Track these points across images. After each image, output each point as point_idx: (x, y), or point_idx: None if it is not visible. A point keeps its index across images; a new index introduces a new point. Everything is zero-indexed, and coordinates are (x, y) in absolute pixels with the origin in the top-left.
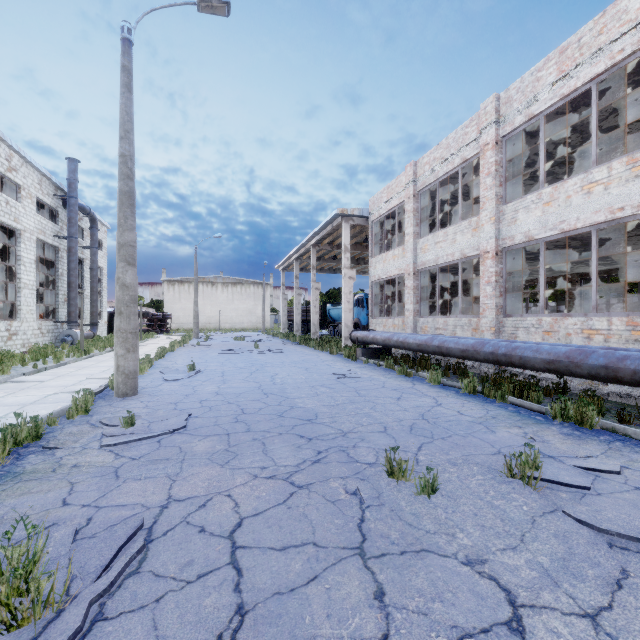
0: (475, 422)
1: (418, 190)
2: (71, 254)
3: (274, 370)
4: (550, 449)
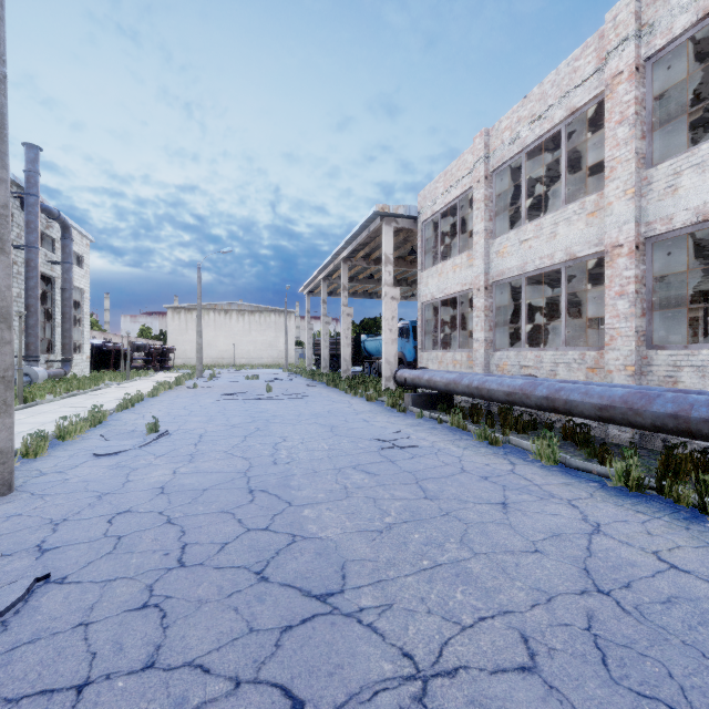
0: None
1: (492, 169)
2: (29, 269)
3: (282, 431)
4: None
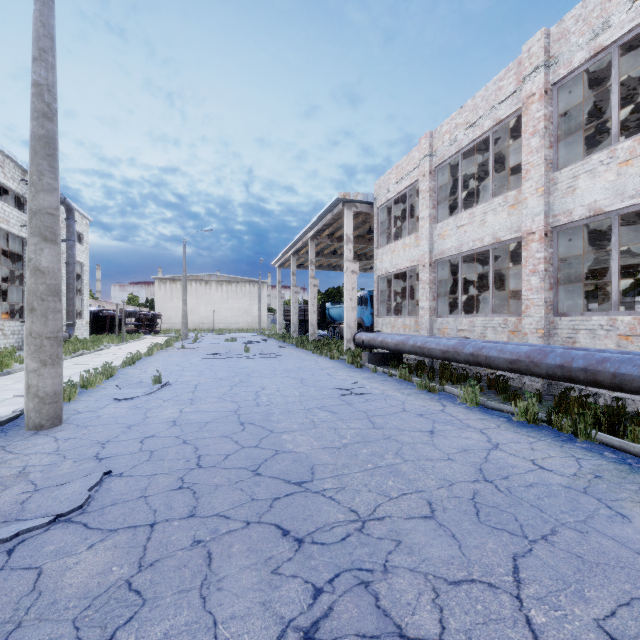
0: (575, 489)
1: (435, 165)
2: None
3: (261, 382)
4: None
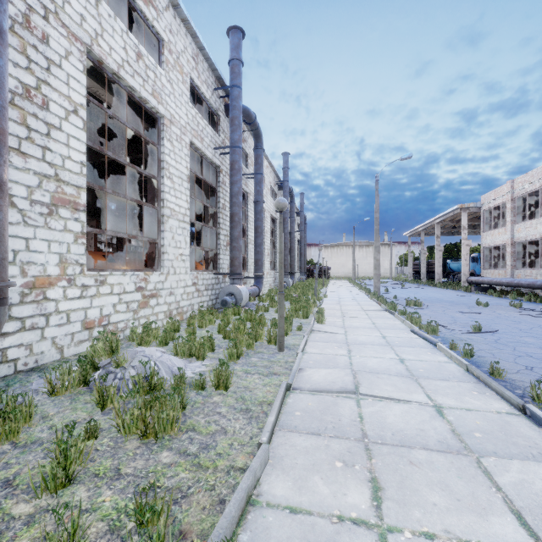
0: None
1: (514, 196)
2: (301, 239)
3: (425, 293)
4: (536, 308)
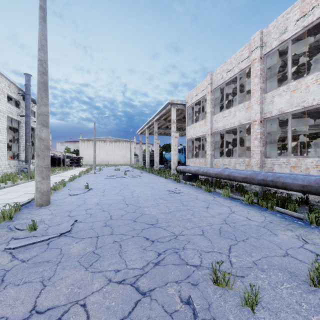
0: (260, 226)
1: (213, 88)
2: (27, 125)
3: (133, 188)
4: None
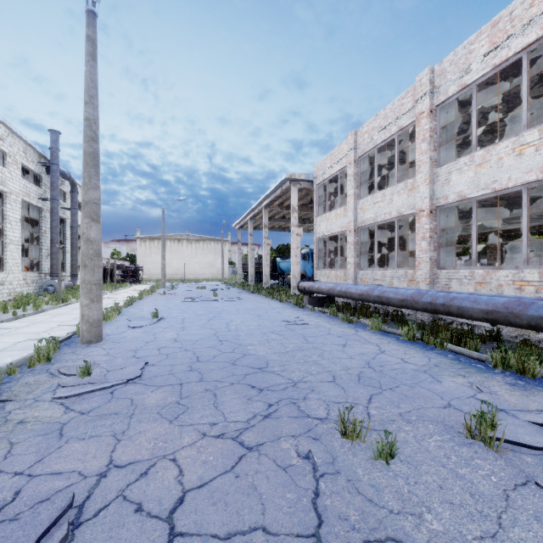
0: (420, 370)
1: (358, 156)
2: (53, 214)
3: (229, 317)
4: (499, 401)
